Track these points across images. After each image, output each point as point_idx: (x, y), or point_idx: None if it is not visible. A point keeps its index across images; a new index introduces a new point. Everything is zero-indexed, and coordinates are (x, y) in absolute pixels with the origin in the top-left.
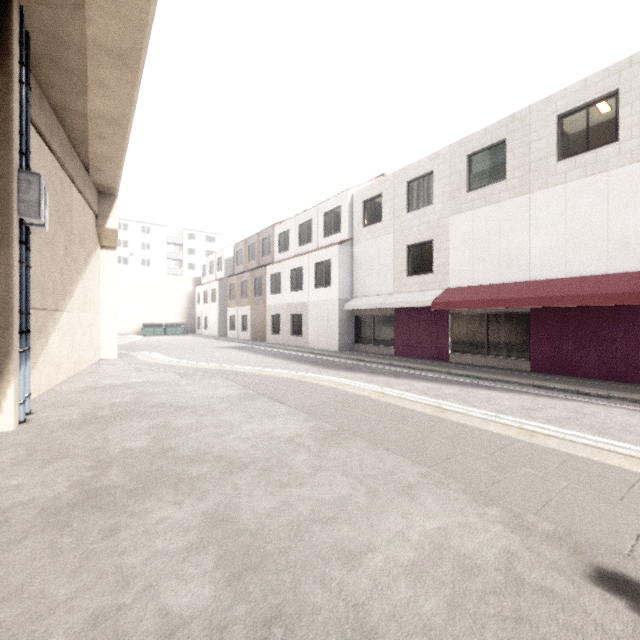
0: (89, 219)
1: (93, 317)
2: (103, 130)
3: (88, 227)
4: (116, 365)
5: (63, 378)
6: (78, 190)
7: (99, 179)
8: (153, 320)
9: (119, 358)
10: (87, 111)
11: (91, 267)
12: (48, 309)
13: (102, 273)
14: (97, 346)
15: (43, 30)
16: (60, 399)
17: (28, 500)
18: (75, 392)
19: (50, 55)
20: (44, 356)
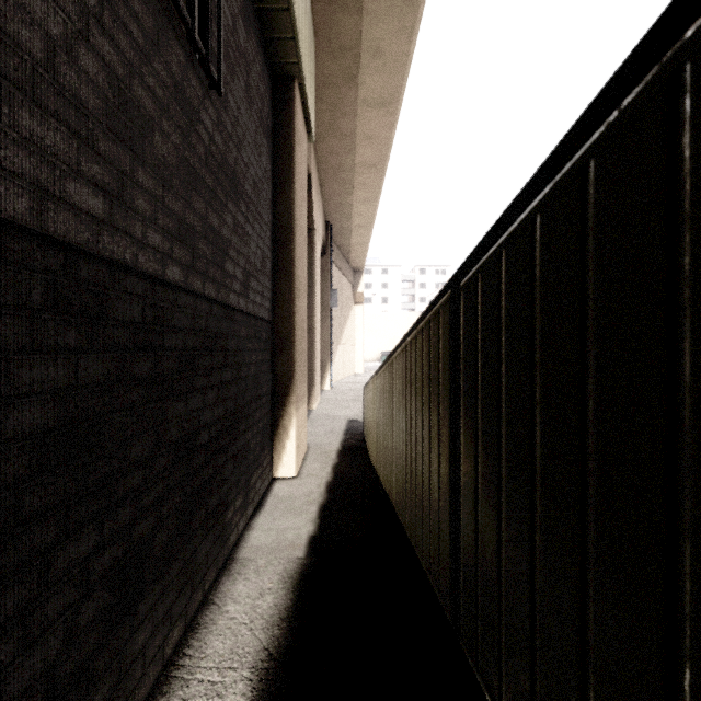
0: (349, 289)
1: (351, 347)
2: (357, 248)
3: (349, 294)
4: (363, 376)
5: (339, 379)
6: (345, 277)
7: (354, 266)
8: (389, 350)
9: (364, 374)
10: (350, 244)
11: (350, 317)
12: (335, 343)
13: (355, 320)
14: (353, 365)
15: (337, 227)
16: (341, 385)
17: (341, 399)
18: (346, 384)
19: (338, 232)
20: (334, 366)
